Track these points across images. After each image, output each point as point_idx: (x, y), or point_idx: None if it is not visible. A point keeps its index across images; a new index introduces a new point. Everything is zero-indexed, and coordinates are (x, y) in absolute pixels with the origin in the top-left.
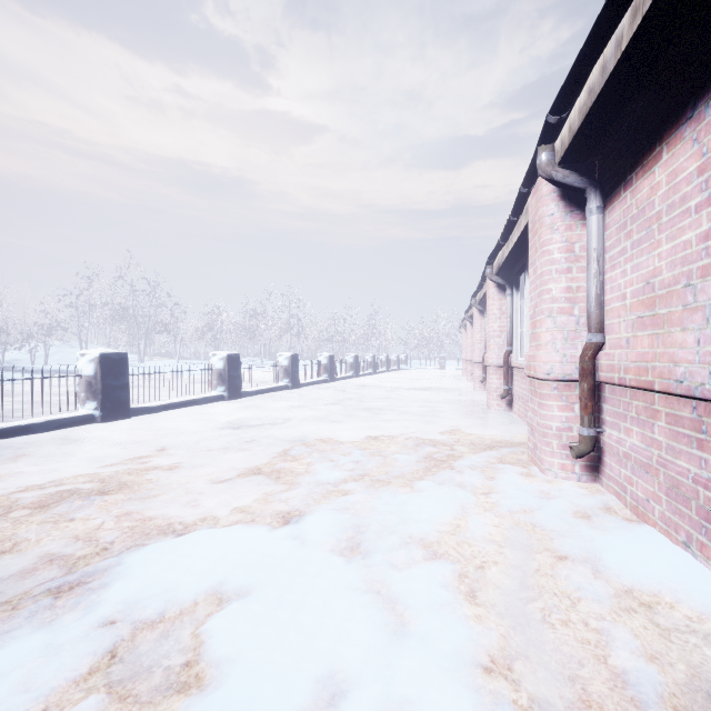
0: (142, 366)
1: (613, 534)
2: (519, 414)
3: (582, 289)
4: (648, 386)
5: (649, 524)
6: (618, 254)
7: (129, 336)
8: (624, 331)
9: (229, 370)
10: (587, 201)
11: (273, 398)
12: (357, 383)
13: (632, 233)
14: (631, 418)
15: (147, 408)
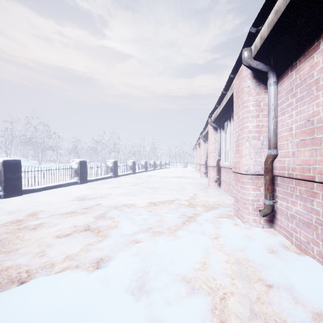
0: (39, 166)
1: (294, 265)
2: (224, 190)
3: (264, 126)
4: (310, 178)
5: (309, 256)
6: (286, 106)
7: (33, 151)
8: (291, 148)
9: (80, 169)
10: (268, 79)
11: (104, 182)
12: (146, 174)
13: (297, 94)
14: (296, 196)
15: (33, 189)
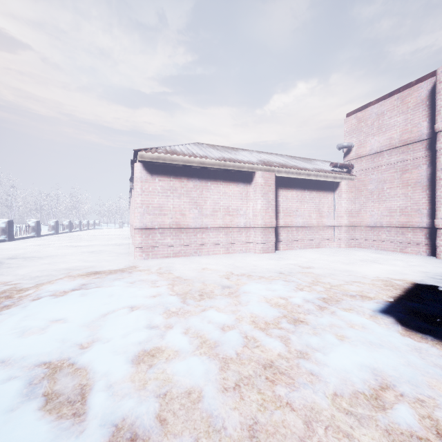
0: None
1: None
2: None
3: None
4: None
5: None
6: None
7: None
8: None
9: (9, 228)
10: None
11: (32, 240)
12: (73, 235)
13: None
14: None
15: None
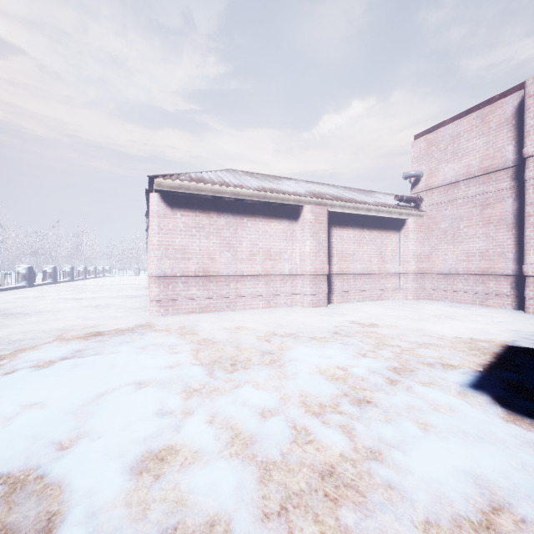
0: None
1: None
2: None
3: None
4: None
5: None
6: None
7: None
8: None
9: None
10: None
11: (22, 291)
12: (75, 284)
13: None
14: None
15: None
